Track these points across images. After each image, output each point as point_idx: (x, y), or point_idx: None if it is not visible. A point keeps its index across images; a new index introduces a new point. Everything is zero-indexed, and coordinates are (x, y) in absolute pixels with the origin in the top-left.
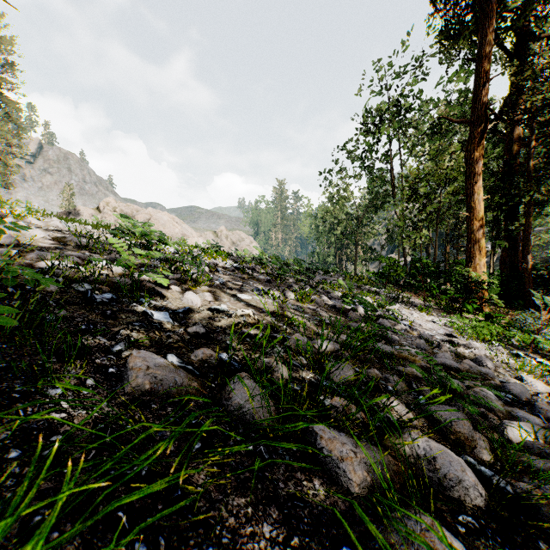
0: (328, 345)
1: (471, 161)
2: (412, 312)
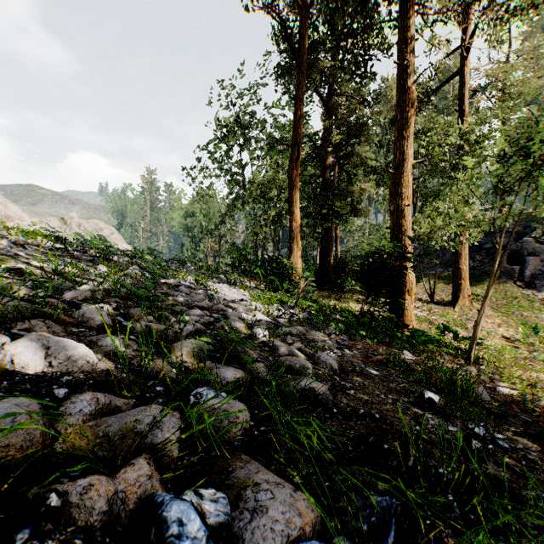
0: (89, 287)
1: (292, 176)
2: (231, 288)
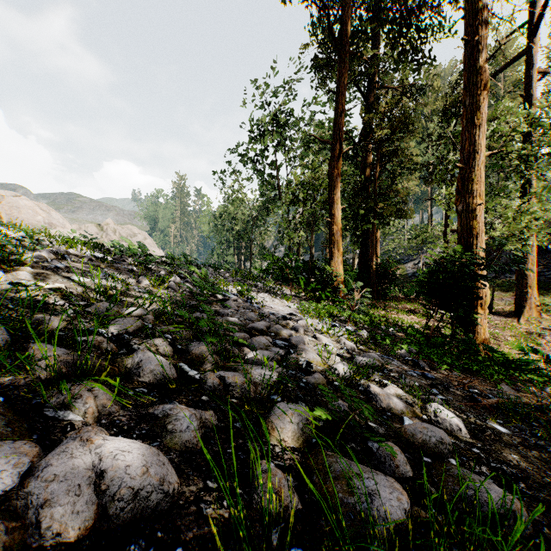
0: (136, 311)
1: (332, 176)
2: (274, 299)
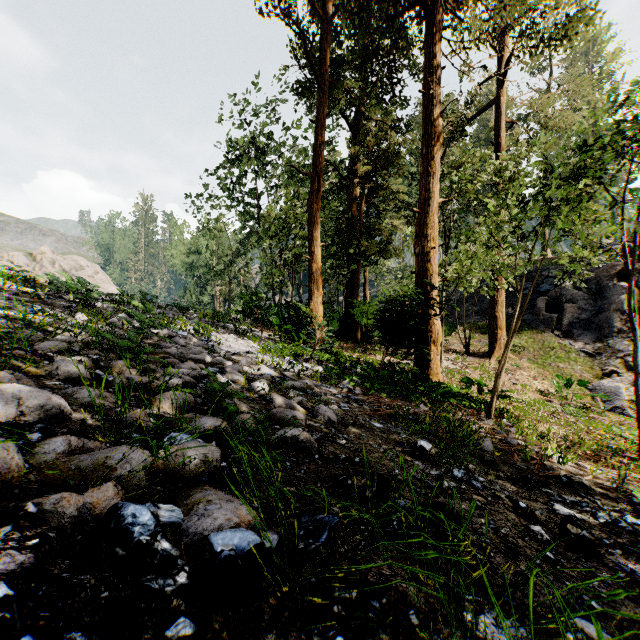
0: (64, 338)
1: (312, 210)
2: (239, 339)
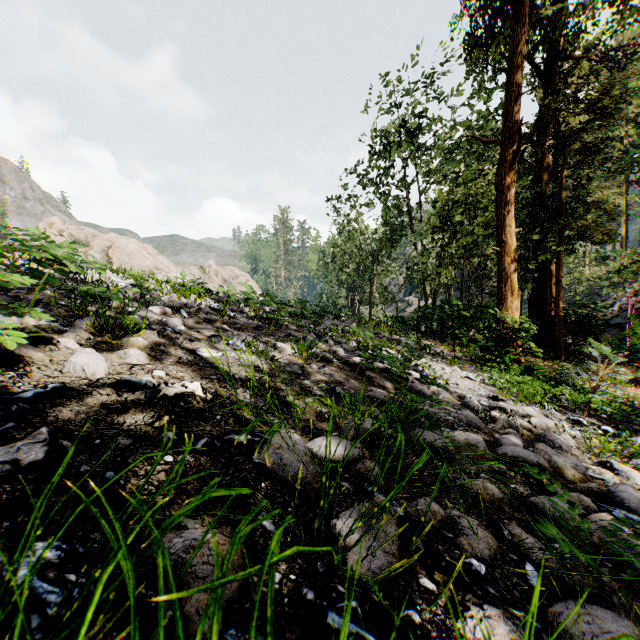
0: (341, 451)
1: (502, 187)
2: (444, 366)
